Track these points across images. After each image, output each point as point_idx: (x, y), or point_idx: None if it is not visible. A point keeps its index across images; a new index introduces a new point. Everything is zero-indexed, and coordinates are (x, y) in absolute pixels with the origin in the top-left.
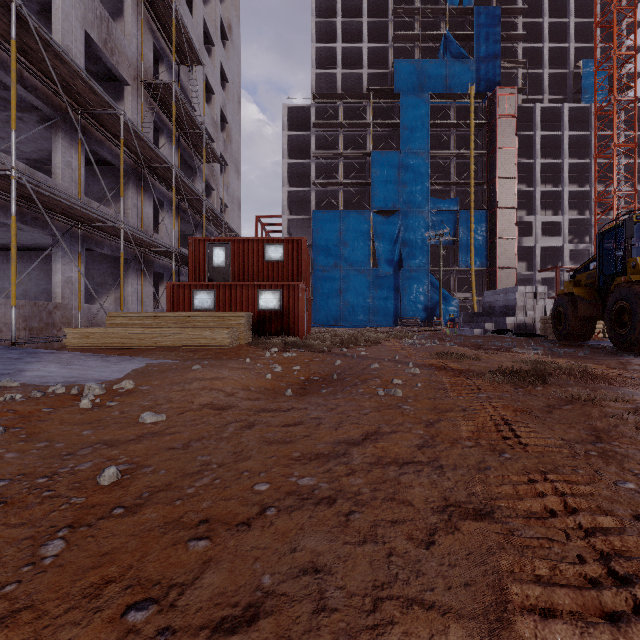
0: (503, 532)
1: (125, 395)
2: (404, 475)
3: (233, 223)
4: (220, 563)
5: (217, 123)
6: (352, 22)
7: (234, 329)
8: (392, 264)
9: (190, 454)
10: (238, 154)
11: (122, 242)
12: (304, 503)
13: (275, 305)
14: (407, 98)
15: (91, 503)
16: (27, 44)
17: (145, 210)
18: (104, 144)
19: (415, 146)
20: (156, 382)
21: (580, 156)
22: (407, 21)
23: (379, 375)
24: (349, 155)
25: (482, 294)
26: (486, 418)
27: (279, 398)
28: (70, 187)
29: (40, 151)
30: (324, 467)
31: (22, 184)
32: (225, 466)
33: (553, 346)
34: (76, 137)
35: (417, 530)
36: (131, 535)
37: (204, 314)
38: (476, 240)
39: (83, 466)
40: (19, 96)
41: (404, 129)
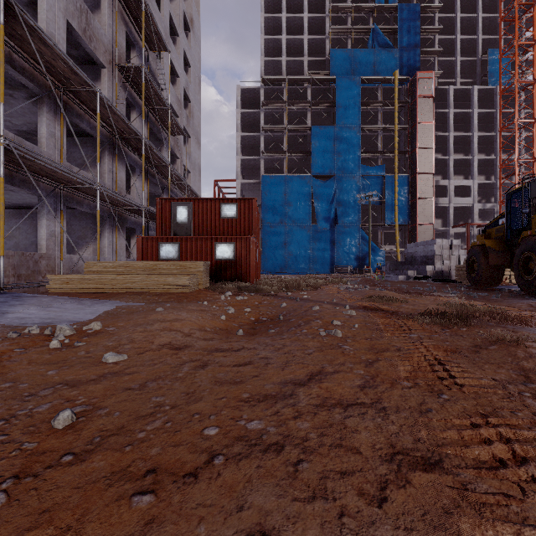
0: (456, 486)
1: (92, 336)
2: (349, 418)
3: (195, 186)
4: (163, 524)
5: (181, 101)
6: (295, 17)
7: (194, 276)
8: (329, 221)
9: (145, 395)
10: (199, 128)
11: (98, 201)
12: (252, 450)
13: (230, 255)
14: (341, 81)
15: (42, 449)
16: (15, 30)
17: (119, 174)
18: (83, 118)
19: (348, 121)
20: (121, 323)
21: (487, 130)
22: (341, 16)
23: (320, 316)
24: (292, 129)
25: (404, 246)
26: (420, 358)
27: (231, 338)
28: (54, 154)
29: (29, 124)
30: (272, 409)
31: (10, 150)
32: (177, 408)
33: (468, 290)
34: (59, 111)
35: (367, 483)
36: (75, 488)
37: (168, 263)
38: (399, 201)
39: (41, 408)
40: (9, 76)
41: (339, 107)
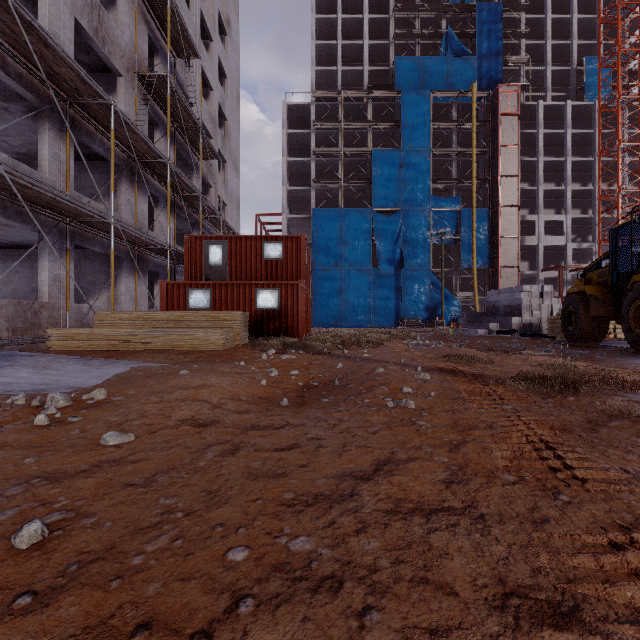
0: None
1: (93, 407)
2: (435, 533)
3: (232, 221)
4: None
5: (215, 119)
6: (352, 19)
7: (229, 330)
8: (393, 263)
9: (151, 494)
10: (237, 151)
11: (112, 238)
12: (296, 588)
13: (273, 304)
14: (408, 95)
15: None
16: (8, 26)
17: (139, 206)
18: (95, 137)
19: (416, 144)
20: (132, 391)
21: (583, 154)
22: (408, 18)
23: (386, 381)
24: (349, 153)
25: (484, 294)
26: (521, 439)
27: (273, 410)
28: (58, 181)
29: (29, 144)
30: (325, 518)
31: (1, 175)
32: (193, 515)
33: (564, 347)
34: (64, 128)
35: None
36: None
37: (198, 314)
38: (478, 239)
39: (4, 515)
40: (3, 84)
41: (405, 127)
